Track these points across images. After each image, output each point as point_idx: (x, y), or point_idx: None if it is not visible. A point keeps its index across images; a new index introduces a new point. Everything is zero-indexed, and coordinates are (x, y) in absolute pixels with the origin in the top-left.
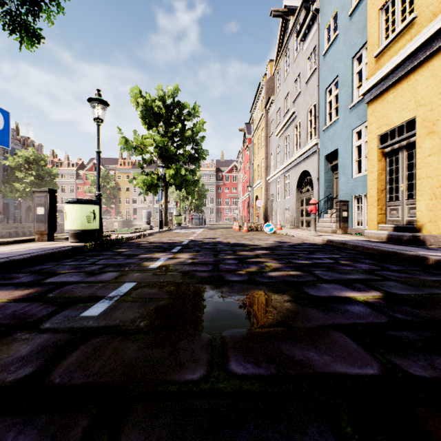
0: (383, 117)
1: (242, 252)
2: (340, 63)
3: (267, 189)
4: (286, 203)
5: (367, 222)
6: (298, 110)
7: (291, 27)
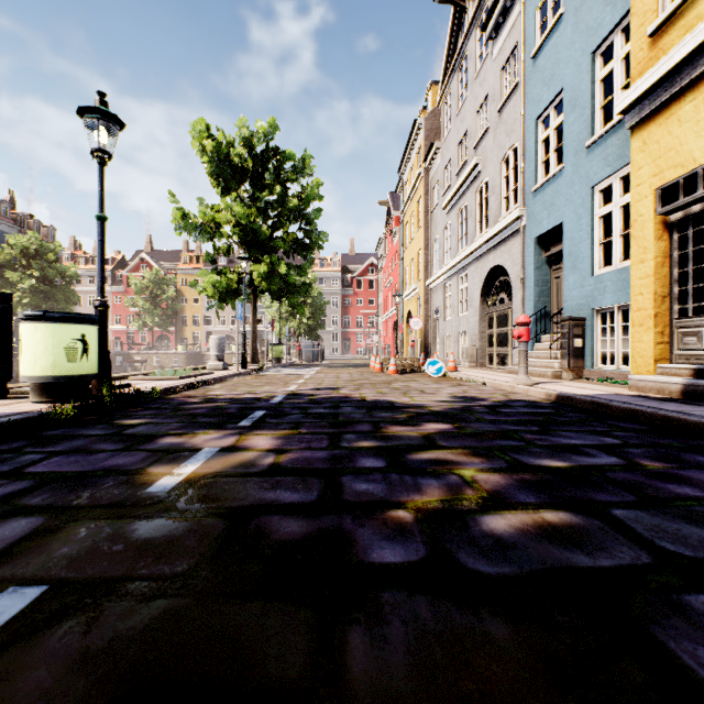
0: (668, 151)
1: (394, 428)
2: (568, 65)
3: (427, 299)
4: (462, 324)
5: (631, 359)
6: (484, 161)
7: (470, 18)
